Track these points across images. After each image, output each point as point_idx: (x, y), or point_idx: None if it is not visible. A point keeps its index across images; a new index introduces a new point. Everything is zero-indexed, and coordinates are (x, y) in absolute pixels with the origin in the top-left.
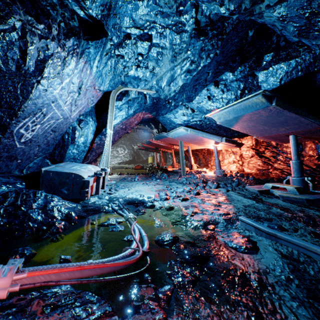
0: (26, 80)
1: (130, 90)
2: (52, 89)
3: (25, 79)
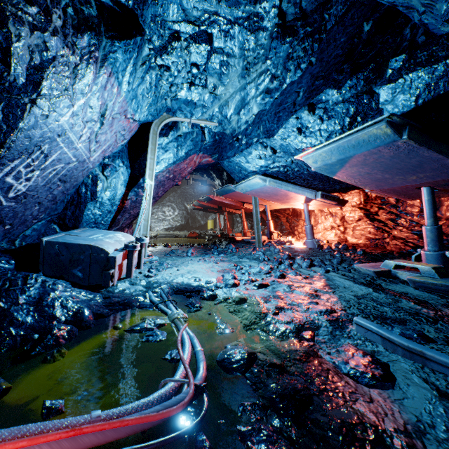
0: (13, 99)
1: (181, 121)
2: (57, 115)
3: (11, 96)
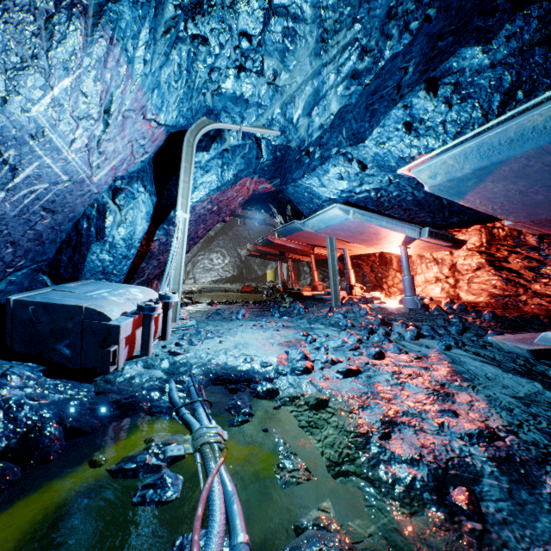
0: None
1: (227, 130)
2: (24, 101)
3: None
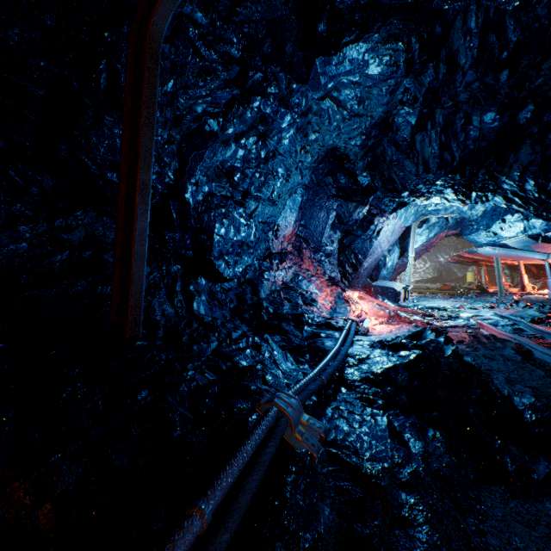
0: (372, 241)
1: (430, 217)
2: (380, 240)
3: (371, 240)
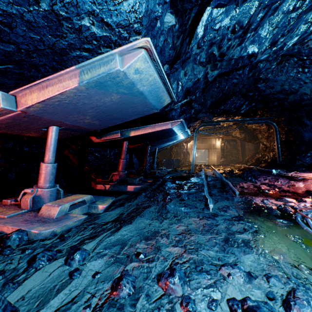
0: None
1: None
2: None
3: None
